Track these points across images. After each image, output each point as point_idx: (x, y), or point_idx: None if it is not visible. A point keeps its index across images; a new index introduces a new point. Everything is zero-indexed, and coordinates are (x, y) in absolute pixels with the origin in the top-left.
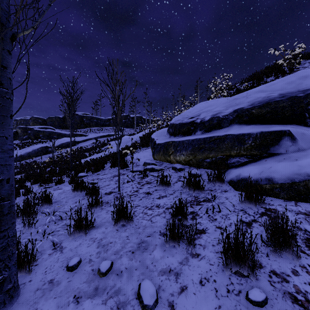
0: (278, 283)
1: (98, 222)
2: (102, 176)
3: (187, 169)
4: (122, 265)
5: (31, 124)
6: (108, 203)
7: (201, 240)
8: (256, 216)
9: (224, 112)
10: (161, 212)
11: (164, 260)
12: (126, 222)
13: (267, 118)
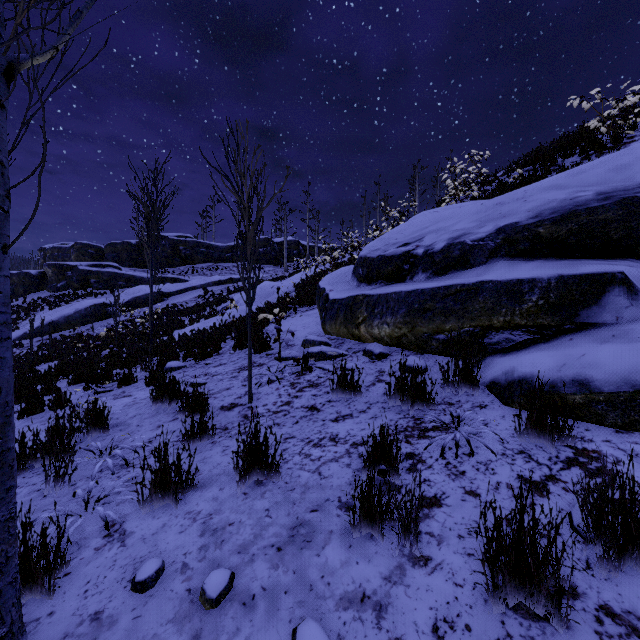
0: (620, 638)
1: (203, 474)
2: (215, 368)
3: (396, 355)
4: (255, 580)
5: (74, 258)
6: (226, 430)
7: (432, 522)
8: (555, 468)
9: (476, 232)
10: (340, 454)
11: (349, 571)
12: (265, 474)
13: (570, 246)
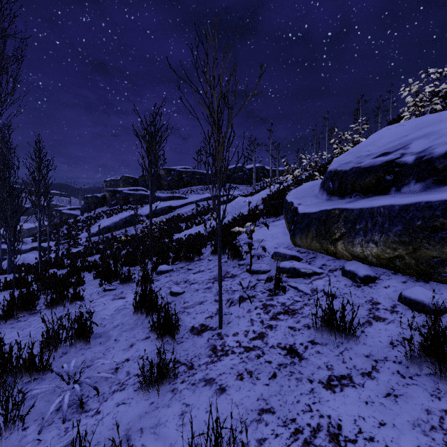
0: None
1: None
2: (194, 275)
3: (387, 279)
4: None
5: (121, 186)
6: (191, 370)
7: None
8: None
9: None
10: None
11: None
12: None
13: None
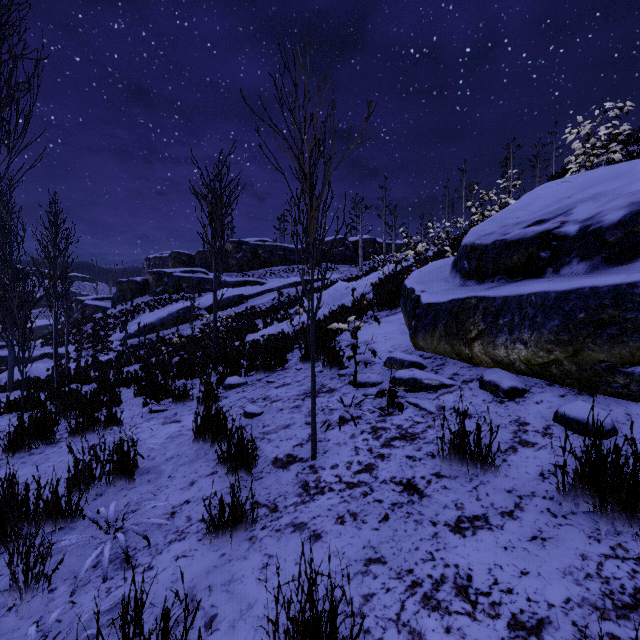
0: None
1: (220, 632)
2: (277, 389)
3: (540, 392)
4: None
5: (171, 266)
6: (274, 513)
7: None
8: None
9: None
10: None
11: None
12: None
13: None
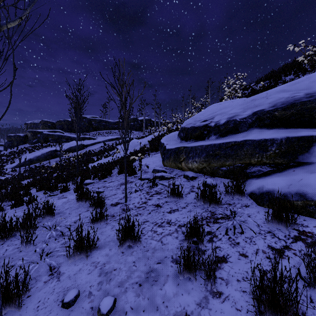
0: None
1: (101, 241)
2: (109, 183)
3: (200, 177)
4: (127, 303)
5: (41, 128)
6: (113, 217)
7: (222, 271)
8: (288, 241)
9: (241, 114)
10: (172, 231)
11: (178, 299)
12: (133, 242)
13: (291, 121)
